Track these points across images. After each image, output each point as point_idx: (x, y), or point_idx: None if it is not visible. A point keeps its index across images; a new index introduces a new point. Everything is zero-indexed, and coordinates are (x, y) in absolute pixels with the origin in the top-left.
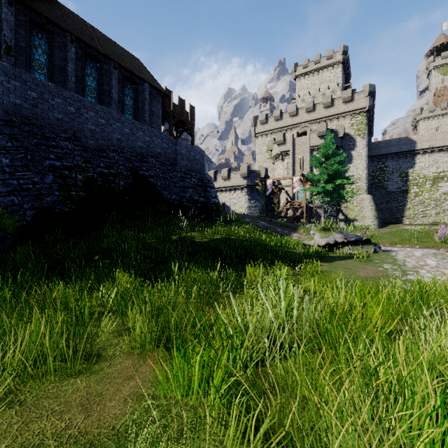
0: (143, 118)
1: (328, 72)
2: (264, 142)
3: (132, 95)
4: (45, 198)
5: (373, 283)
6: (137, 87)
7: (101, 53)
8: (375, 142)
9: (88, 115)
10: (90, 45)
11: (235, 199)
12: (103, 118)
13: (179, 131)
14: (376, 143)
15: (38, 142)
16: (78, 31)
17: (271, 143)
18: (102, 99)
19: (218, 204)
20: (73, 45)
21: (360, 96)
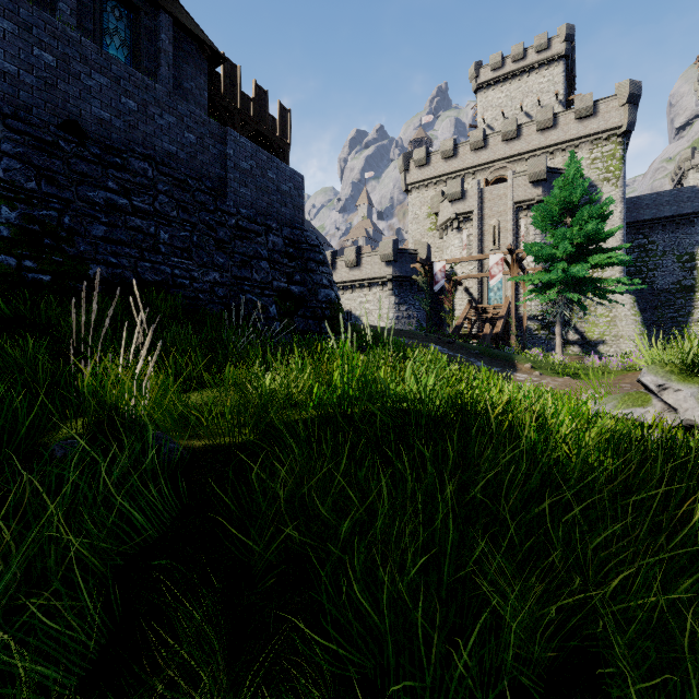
0: None
1: (538, 75)
2: (424, 200)
3: (127, 37)
4: None
5: None
6: (139, 17)
7: None
8: (630, 198)
9: None
10: None
11: (370, 303)
12: None
13: None
14: (633, 199)
15: None
16: None
17: (436, 201)
18: None
19: (337, 303)
20: None
21: (609, 106)
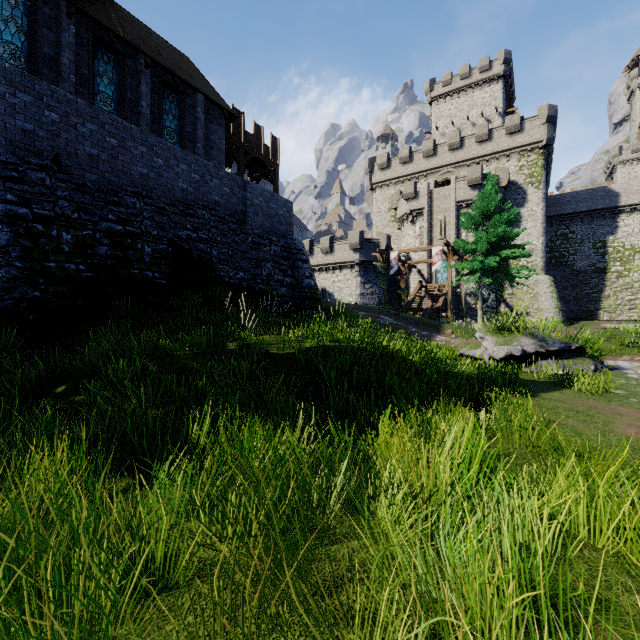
0: (195, 150)
1: (481, 91)
2: (385, 197)
3: (176, 112)
4: None
5: None
6: (184, 99)
7: (122, 39)
8: (555, 195)
9: (85, 128)
10: (102, 23)
11: (341, 282)
12: (115, 137)
13: (255, 176)
14: (557, 196)
15: None
16: None
17: (395, 198)
18: (124, 116)
19: (315, 288)
20: (71, 22)
21: (533, 124)
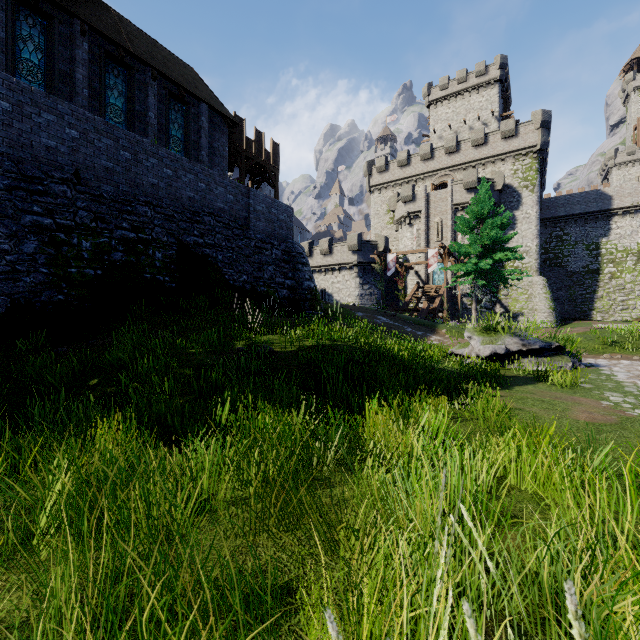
0: (199, 158)
1: (478, 95)
2: (384, 199)
3: (182, 122)
4: (22, 278)
5: (616, 439)
6: (189, 109)
7: (132, 54)
8: (549, 198)
9: (102, 143)
10: (113, 39)
11: (340, 283)
12: (128, 150)
13: (256, 181)
14: (551, 199)
15: (12, 184)
16: (93, 17)
17: (393, 201)
18: (133, 126)
19: (315, 290)
20: (85, 39)
21: (527, 129)
